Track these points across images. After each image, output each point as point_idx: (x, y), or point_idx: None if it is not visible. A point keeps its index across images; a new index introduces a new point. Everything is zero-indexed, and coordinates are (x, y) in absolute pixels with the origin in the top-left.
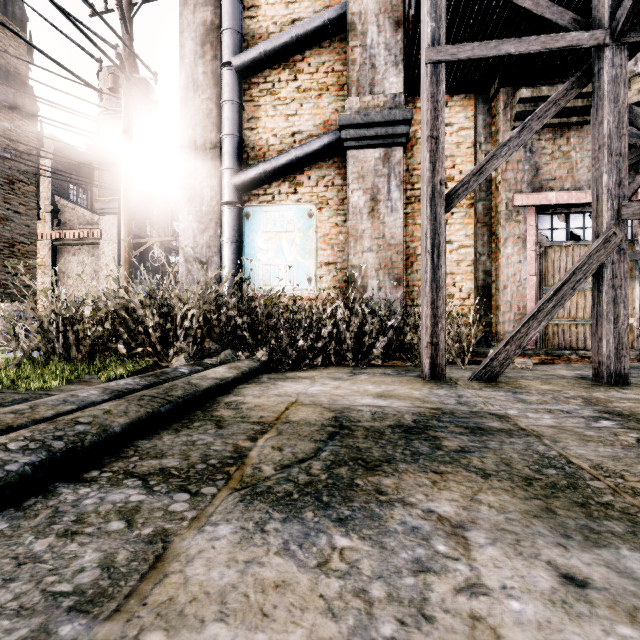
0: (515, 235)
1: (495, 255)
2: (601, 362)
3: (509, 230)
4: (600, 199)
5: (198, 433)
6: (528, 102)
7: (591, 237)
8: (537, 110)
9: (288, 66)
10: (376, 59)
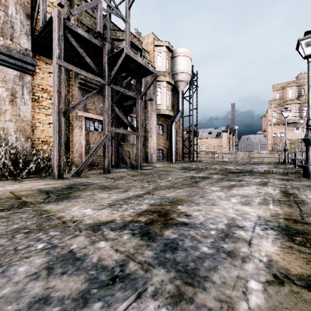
0: (79, 125)
1: (71, 131)
2: (105, 168)
3: (77, 123)
4: (105, 125)
5: None
6: (83, 80)
7: (100, 130)
8: (90, 94)
9: None
10: (15, 25)
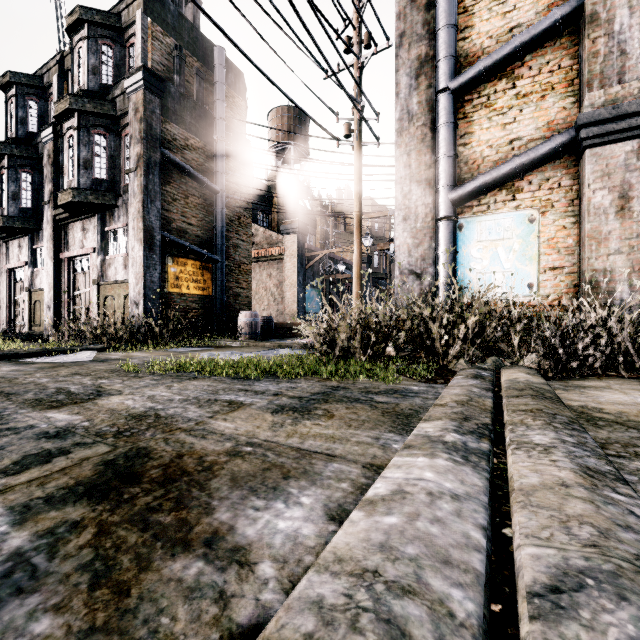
0: None
1: None
2: None
3: None
4: None
5: (624, 431)
6: None
7: None
8: None
9: (505, 75)
10: (627, 44)
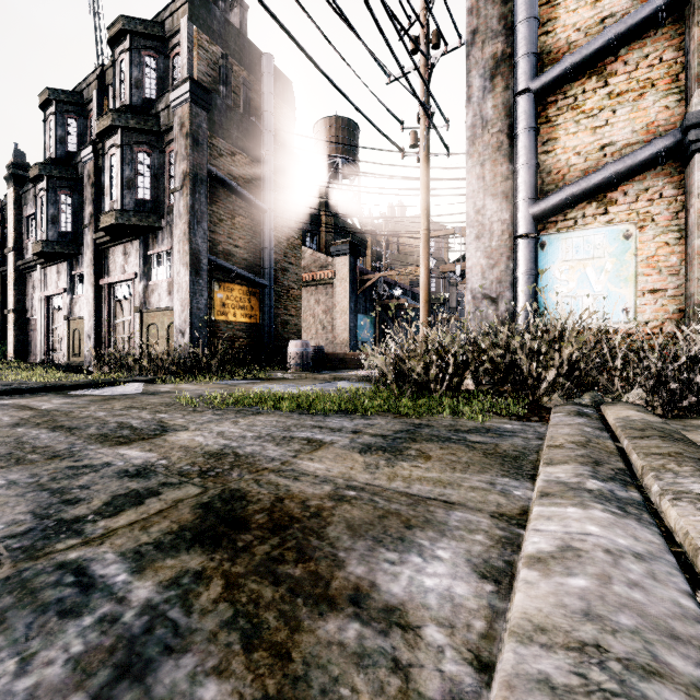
0: None
1: None
2: None
3: None
4: None
5: None
6: None
7: None
8: None
9: (595, 73)
10: None
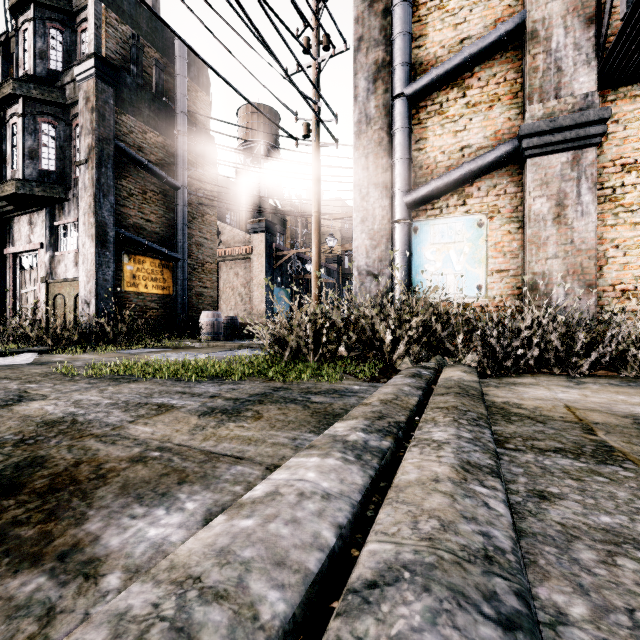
0: None
1: None
2: None
3: None
4: None
5: (531, 425)
6: None
7: None
8: None
9: (456, 85)
10: (562, 62)
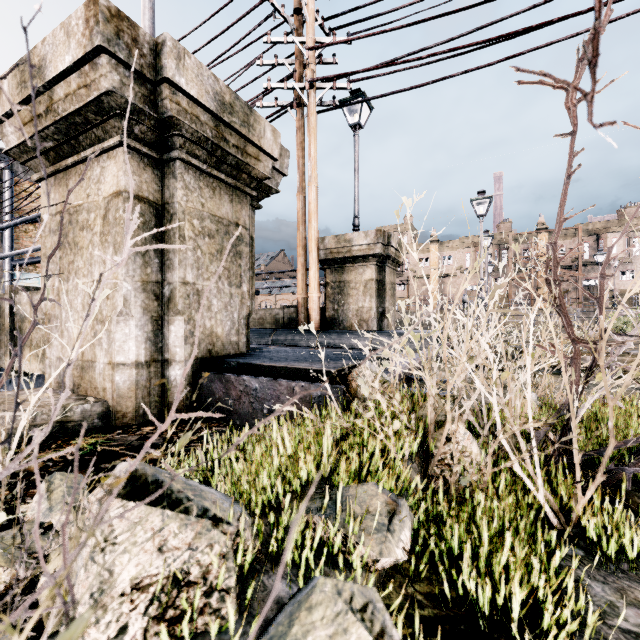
0: None
1: None
2: None
3: None
4: None
5: None
6: None
7: None
8: None
9: (33, 225)
10: None
